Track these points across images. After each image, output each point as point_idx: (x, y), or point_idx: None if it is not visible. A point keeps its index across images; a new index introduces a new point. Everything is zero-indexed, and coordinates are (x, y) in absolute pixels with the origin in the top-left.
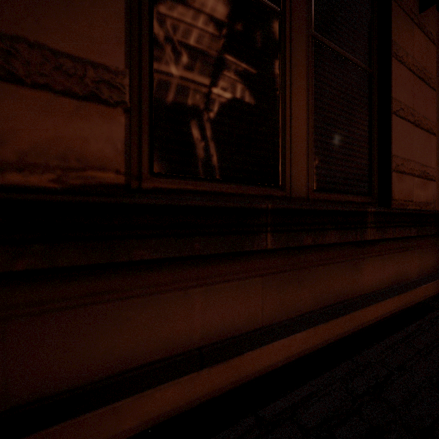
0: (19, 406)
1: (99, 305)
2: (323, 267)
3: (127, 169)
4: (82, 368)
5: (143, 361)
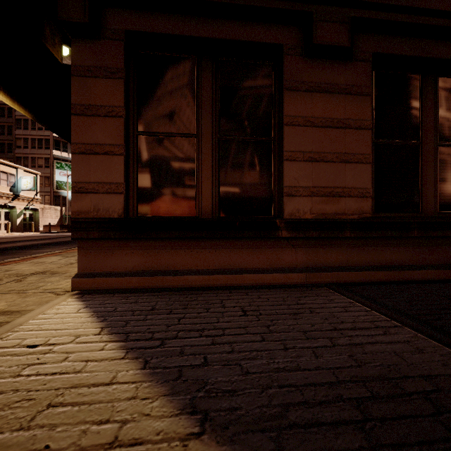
0: (349, 266)
1: (363, 247)
2: (443, 246)
3: (371, 213)
4: (360, 262)
5: (373, 265)
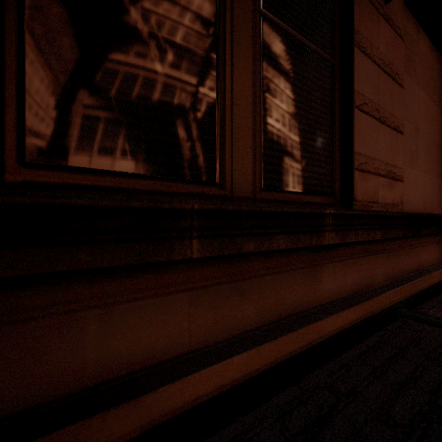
0: None
1: None
2: (272, 276)
3: None
4: None
5: None
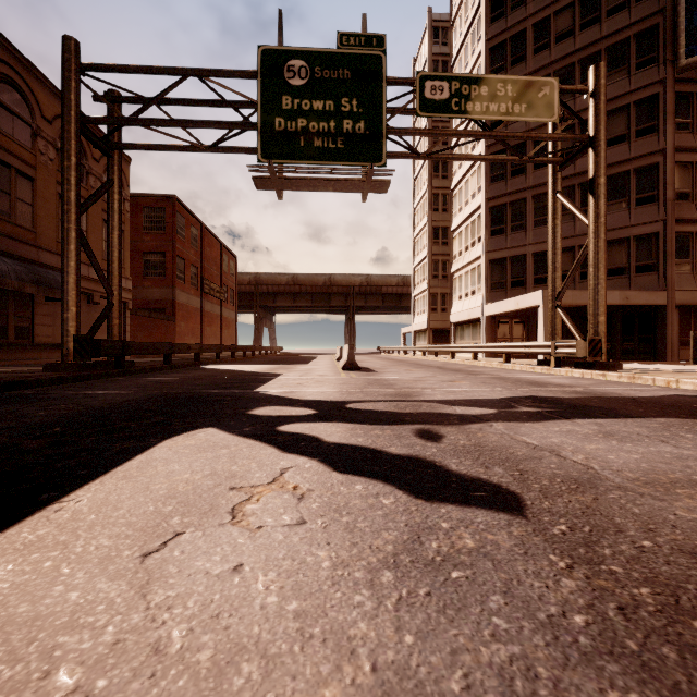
0: None
1: None
2: (17, 353)
3: None
4: None
5: None
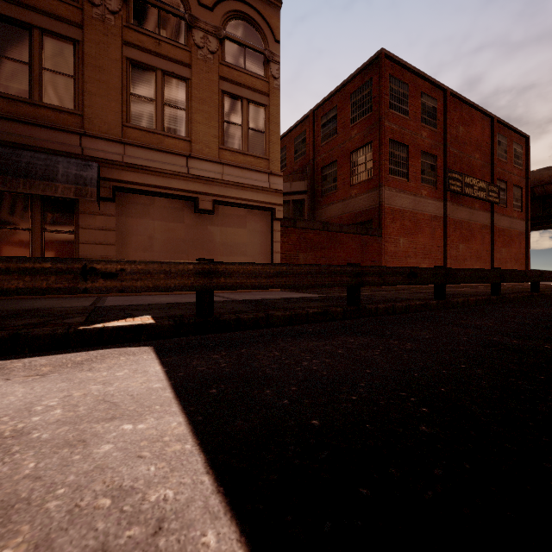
0: None
1: None
2: None
3: None
4: None
5: None
